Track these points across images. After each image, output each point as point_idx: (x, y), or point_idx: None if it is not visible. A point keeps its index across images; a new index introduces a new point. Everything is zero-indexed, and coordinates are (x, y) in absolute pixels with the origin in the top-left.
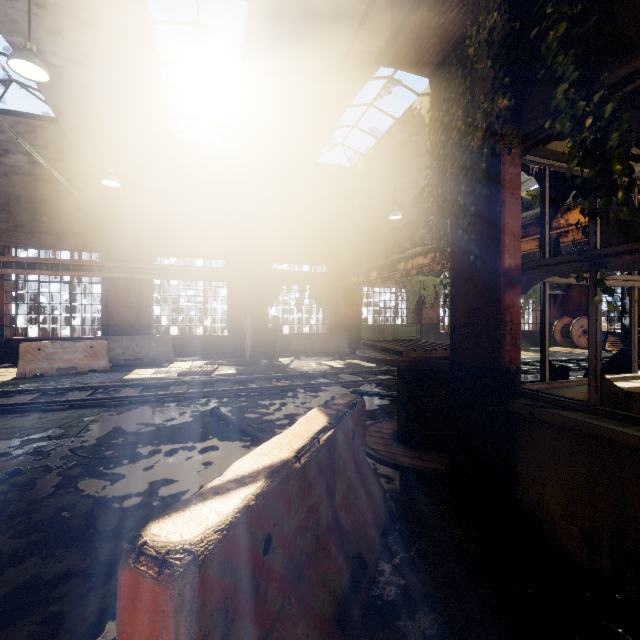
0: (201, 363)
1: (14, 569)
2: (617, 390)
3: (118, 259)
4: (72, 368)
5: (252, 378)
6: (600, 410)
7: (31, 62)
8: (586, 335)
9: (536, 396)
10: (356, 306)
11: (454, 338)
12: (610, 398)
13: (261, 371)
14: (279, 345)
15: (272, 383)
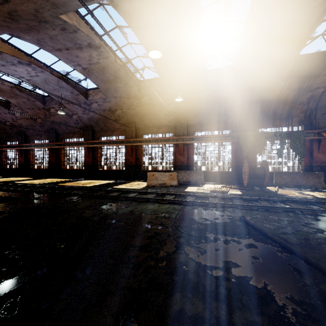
0: (218, 186)
1: (171, 297)
2: None
3: (179, 135)
4: (164, 184)
5: (256, 198)
6: None
7: (156, 50)
8: None
9: None
10: None
11: None
12: None
13: (258, 194)
14: (267, 178)
15: (272, 204)
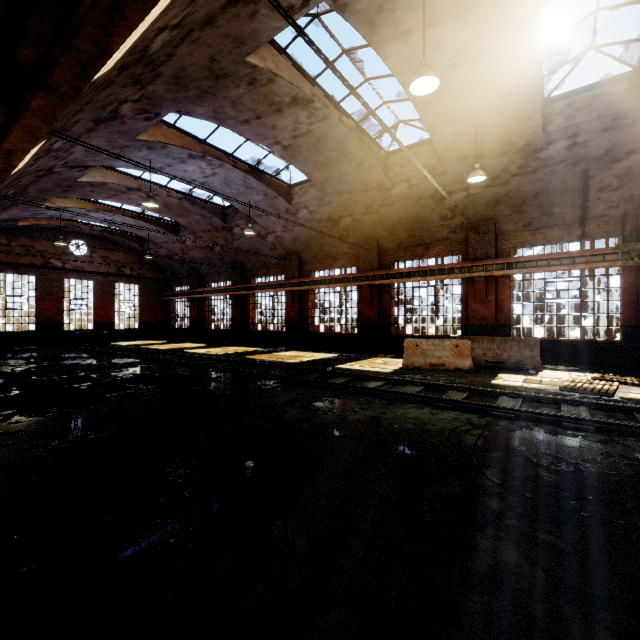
0: (583, 376)
1: None
2: None
3: (476, 258)
4: (441, 365)
5: None
6: None
7: (426, 75)
8: None
9: None
10: None
11: None
12: None
13: None
14: None
15: None
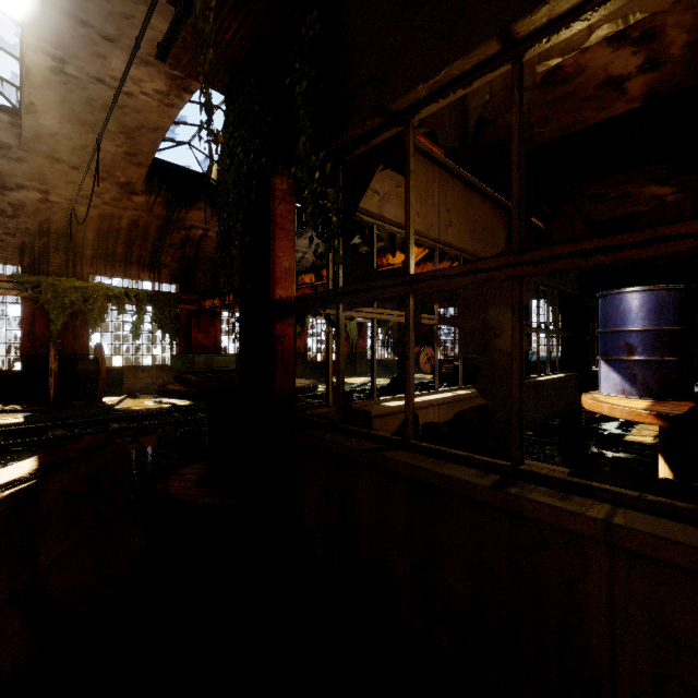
0: None
1: None
2: (385, 409)
3: None
4: None
5: (44, 427)
6: (340, 427)
7: None
8: (430, 362)
9: (305, 420)
10: (214, 333)
11: (242, 368)
12: (382, 416)
13: (66, 416)
14: (102, 381)
15: (74, 431)
